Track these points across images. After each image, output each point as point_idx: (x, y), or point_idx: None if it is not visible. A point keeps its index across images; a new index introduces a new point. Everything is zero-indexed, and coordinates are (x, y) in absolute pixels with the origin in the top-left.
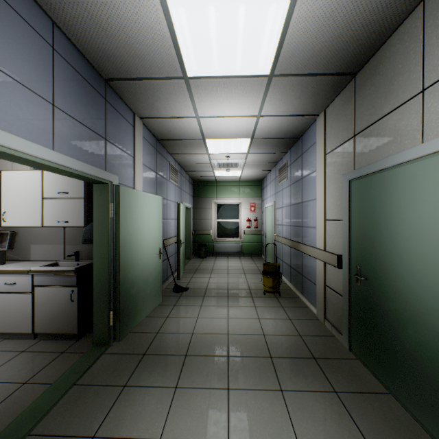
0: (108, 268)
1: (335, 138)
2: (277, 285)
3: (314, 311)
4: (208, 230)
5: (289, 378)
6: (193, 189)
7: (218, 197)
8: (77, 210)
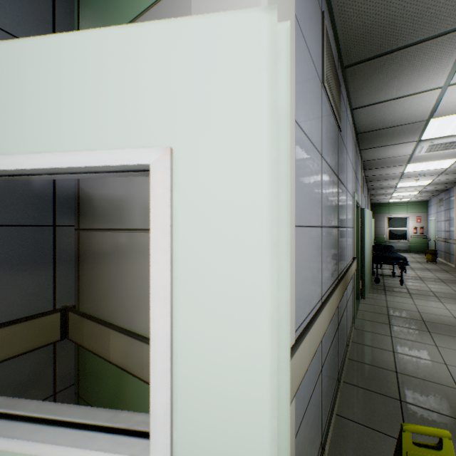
0: None
1: None
2: (434, 258)
3: (453, 266)
4: (382, 235)
5: (433, 271)
6: (370, 209)
7: (389, 214)
8: None
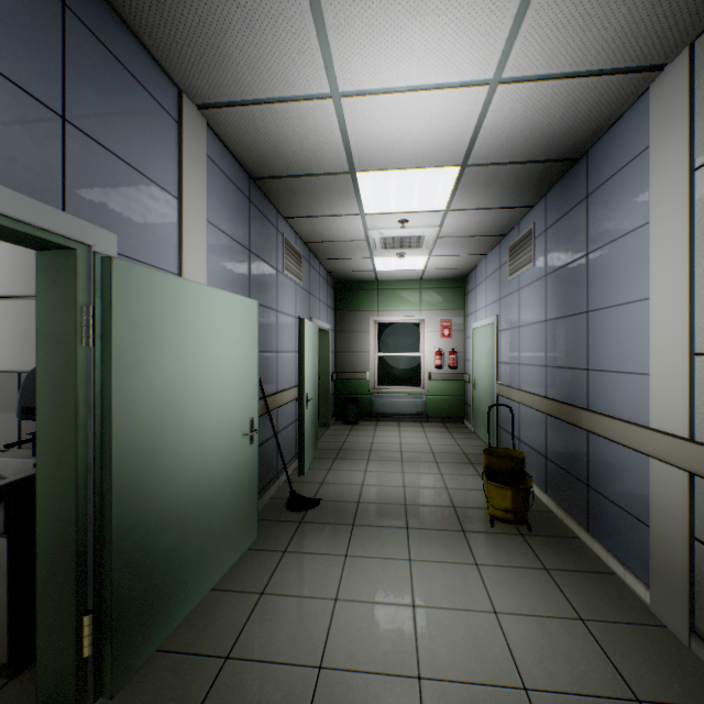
0: (76, 493)
1: None
2: (523, 506)
3: (641, 594)
4: (363, 371)
5: None
6: (335, 297)
7: (380, 311)
8: (19, 329)
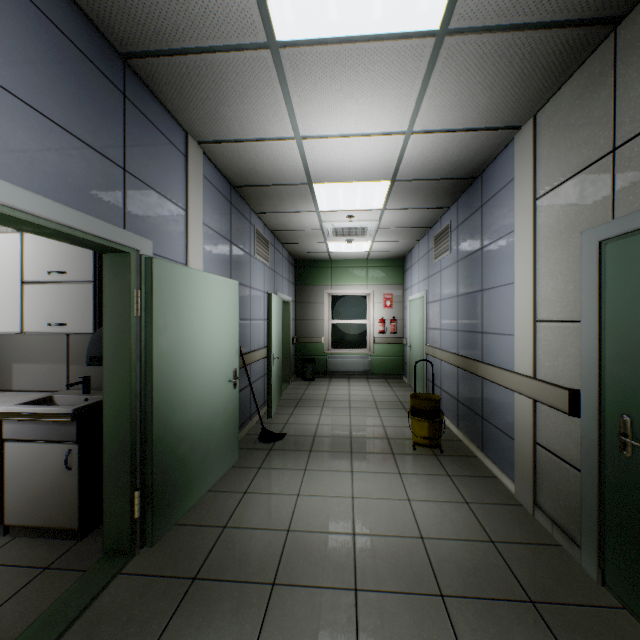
0: (130, 411)
1: (560, 163)
2: (437, 434)
3: (510, 487)
4: (318, 336)
5: None
6: (295, 273)
7: (334, 286)
8: (81, 304)
